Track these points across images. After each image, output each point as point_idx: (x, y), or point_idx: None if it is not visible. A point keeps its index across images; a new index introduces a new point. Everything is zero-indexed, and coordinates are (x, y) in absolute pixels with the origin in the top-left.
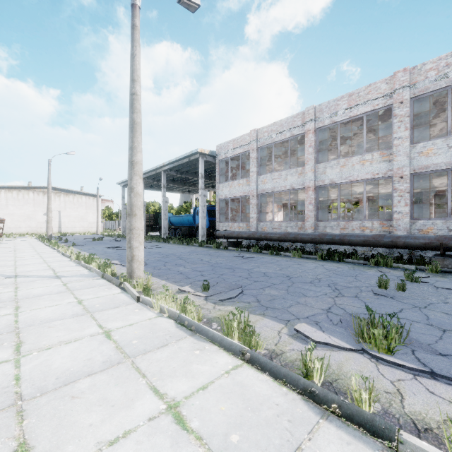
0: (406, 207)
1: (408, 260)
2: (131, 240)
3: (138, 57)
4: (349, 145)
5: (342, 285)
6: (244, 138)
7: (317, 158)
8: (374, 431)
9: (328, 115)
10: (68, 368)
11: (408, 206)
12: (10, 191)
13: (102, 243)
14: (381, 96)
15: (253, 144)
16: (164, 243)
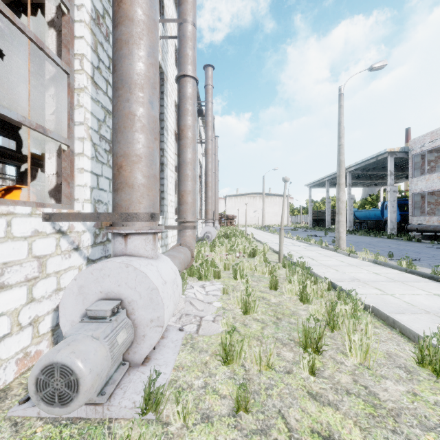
0: None
1: None
2: (338, 228)
3: (343, 123)
4: None
5: None
6: None
7: None
8: None
9: None
10: (334, 264)
11: None
12: (236, 197)
13: (299, 232)
14: None
15: None
16: (351, 234)
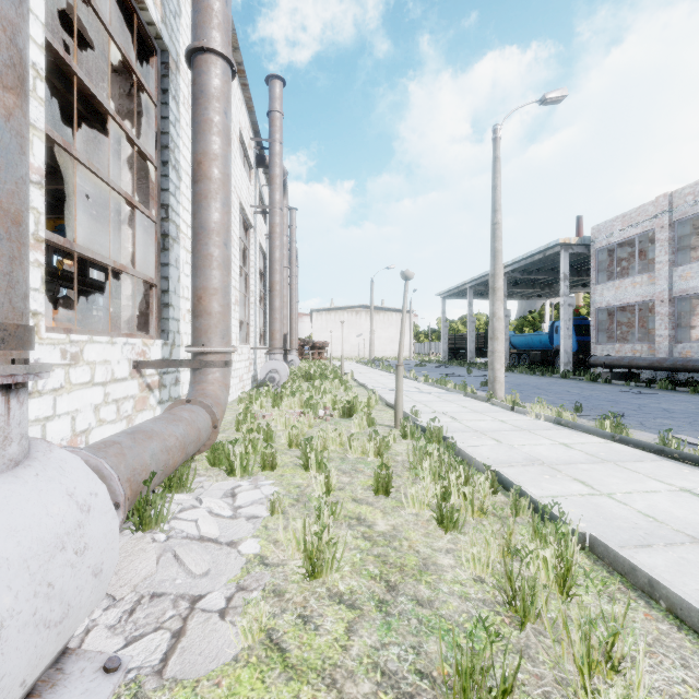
0: None
1: None
2: (493, 362)
3: (499, 187)
4: None
5: None
6: (644, 210)
7: None
8: (697, 462)
9: None
10: (491, 428)
11: None
12: (329, 313)
13: (428, 369)
14: None
15: (661, 218)
16: (506, 372)
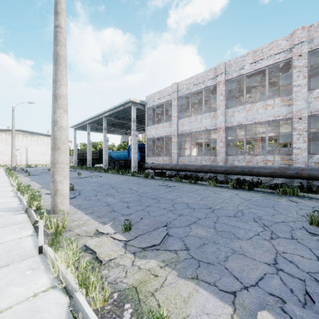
0: (304, 144)
1: (308, 189)
2: (54, 174)
3: None
4: (249, 96)
5: (268, 220)
6: (167, 90)
7: (226, 104)
8: None
9: (236, 69)
10: None
11: (306, 143)
12: None
13: None
14: (282, 51)
15: (174, 94)
16: (105, 173)
